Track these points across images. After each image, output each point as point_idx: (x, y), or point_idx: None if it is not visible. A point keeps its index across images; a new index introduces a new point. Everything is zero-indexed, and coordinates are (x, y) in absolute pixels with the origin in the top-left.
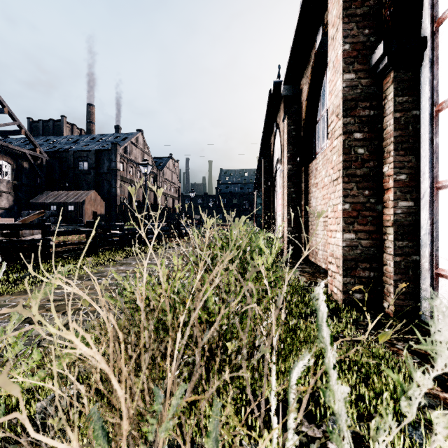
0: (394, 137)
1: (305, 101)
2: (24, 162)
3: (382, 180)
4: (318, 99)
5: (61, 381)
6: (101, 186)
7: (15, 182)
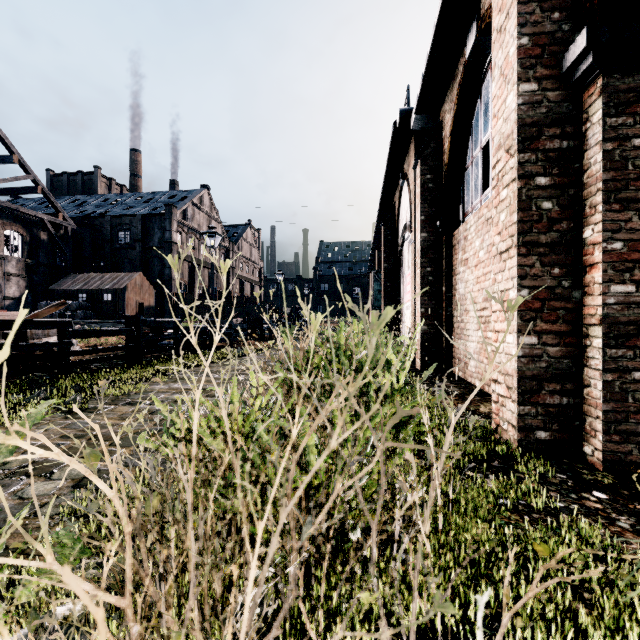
0: (603, 182)
1: (448, 137)
2: (42, 232)
3: (581, 252)
4: (467, 133)
5: (31, 625)
6: (150, 266)
7: (28, 260)
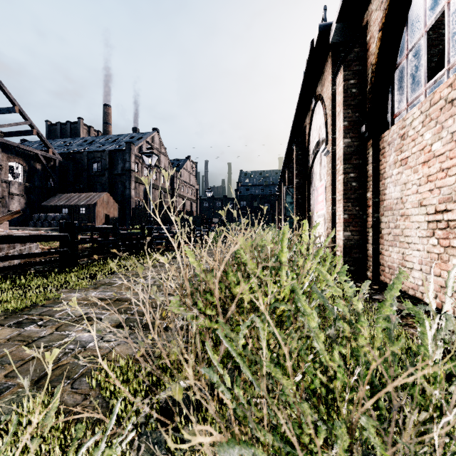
0: None
1: (378, 34)
2: (37, 164)
3: None
4: (401, 25)
5: None
6: (115, 188)
7: (27, 184)
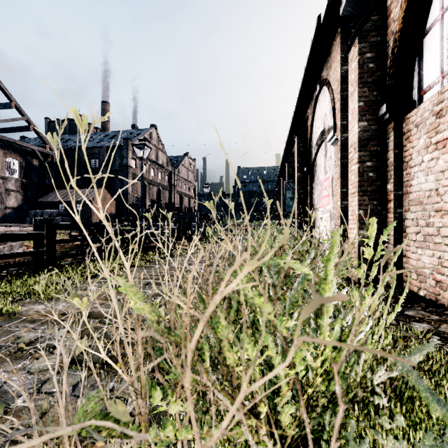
0: None
1: None
2: (34, 160)
3: None
4: None
5: None
6: (113, 184)
7: (24, 180)
